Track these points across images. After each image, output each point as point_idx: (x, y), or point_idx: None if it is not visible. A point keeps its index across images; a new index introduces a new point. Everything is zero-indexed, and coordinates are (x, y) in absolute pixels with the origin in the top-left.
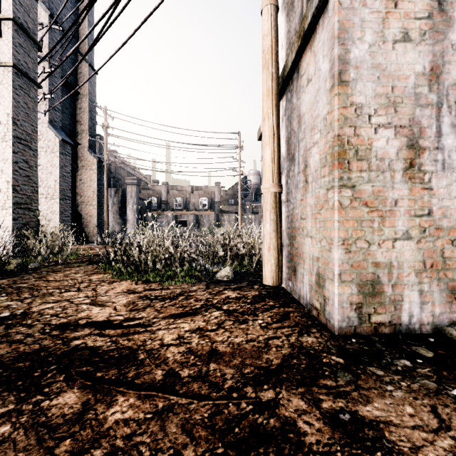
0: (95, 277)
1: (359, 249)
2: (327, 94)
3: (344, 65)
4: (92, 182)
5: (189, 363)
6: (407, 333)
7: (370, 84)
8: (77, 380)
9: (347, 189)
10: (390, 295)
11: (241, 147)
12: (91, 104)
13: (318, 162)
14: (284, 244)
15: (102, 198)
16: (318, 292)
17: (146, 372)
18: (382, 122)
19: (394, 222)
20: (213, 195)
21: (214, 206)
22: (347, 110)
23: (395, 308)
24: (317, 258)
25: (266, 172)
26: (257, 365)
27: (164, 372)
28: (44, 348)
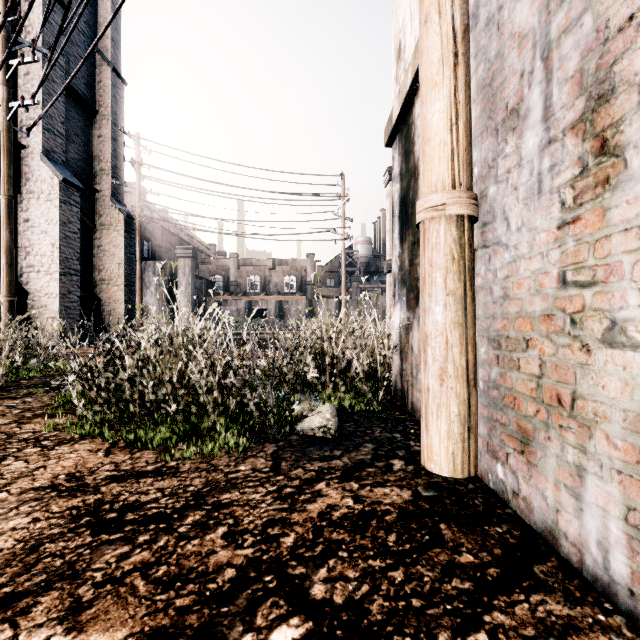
0: (30, 427)
1: None
2: None
3: None
4: (117, 248)
5: None
6: None
7: None
8: None
9: None
10: None
11: (346, 197)
12: (116, 130)
13: None
14: None
15: (133, 274)
16: None
17: None
18: None
19: None
20: (304, 272)
21: (305, 289)
22: None
23: None
24: None
25: (432, 161)
26: None
27: None
28: None
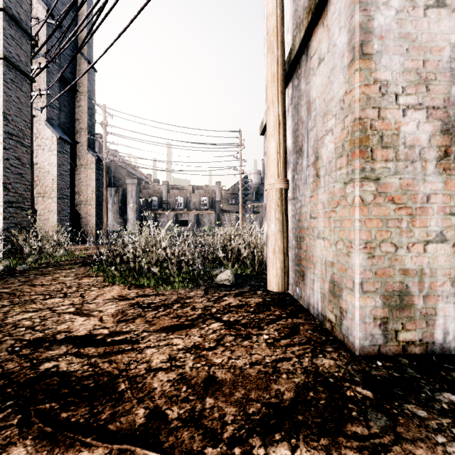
0: (86, 281)
1: (384, 253)
2: (344, 71)
3: (366, 34)
4: (91, 181)
5: (179, 397)
6: (441, 353)
7: (397, 57)
8: (34, 424)
9: (370, 183)
10: (421, 308)
11: (242, 146)
12: (90, 102)
13: (333, 152)
14: (290, 246)
15: (101, 197)
16: (332, 302)
17: (124, 411)
18: (411, 103)
19: (426, 222)
20: (214, 194)
21: (214, 206)
22: (370, 89)
23: (427, 324)
24: (331, 263)
25: (270, 166)
26: (265, 401)
27: (148, 412)
28: (6, 373)
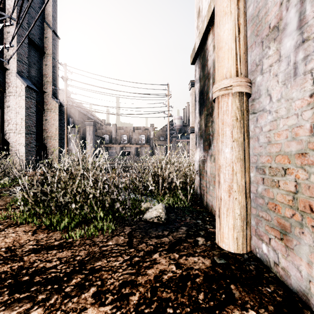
0: None
1: None
2: None
3: None
4: (55, 121)
5: None
6: None
7: None
8: None
9: None
10: None
11: (170, 95)
12: (54, 61)
13: None
14: None
15: (63, 134)
16: None
17: None
18: None
19: None
20: (149, 133)
21: (149, 141)
22: None
23: None
24: None
25: (223, 60)
26: None
27: None
28: None
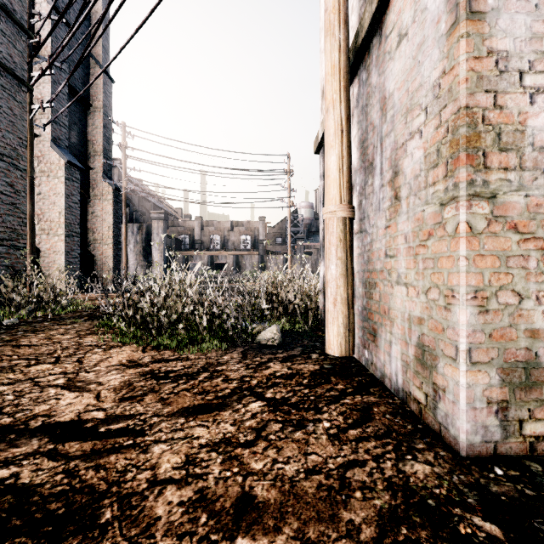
0: (89, 340)
1: (503, 306)
2: (441, 43)
3: None
4: (107, 215)
5: (194, 537)
6: None
7: (522, 17)
8: None
9: (482, 202)
10: None
11: (291, 173)
12: (106, 119)
13: (422, 162)
14: (356, 295)
15: (119, 235)
16: (420, 375)
17: None
18: (543, 85)
19: None
20: (257, 232)
21: (257, 246)
22: (482, 63)
23: None
24: (419, 320)
25: (330, 187)
26: None
27: None
28: None
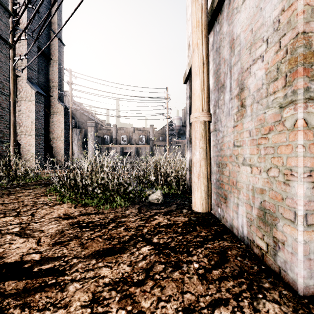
0: (42, 199)
1: None
2: None
3: None
4: (60, 123)
5: None
6: None
7: None
8: None
9: None
10: None
11: (169, 99)
12: (60, 67)
13: (263, 79)
14: (211, 171)
15: (68, 135)
16: (262, 229)
17: None
18: None
19: None
20: (148, 134)
21: (149, 142)
22: None
23: None
24: (261, 190)
25: (195, 101)
26: None
27: None
28: None
